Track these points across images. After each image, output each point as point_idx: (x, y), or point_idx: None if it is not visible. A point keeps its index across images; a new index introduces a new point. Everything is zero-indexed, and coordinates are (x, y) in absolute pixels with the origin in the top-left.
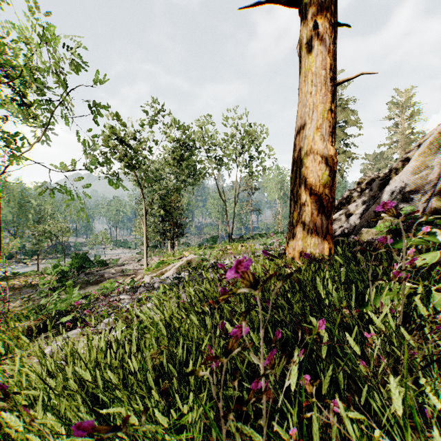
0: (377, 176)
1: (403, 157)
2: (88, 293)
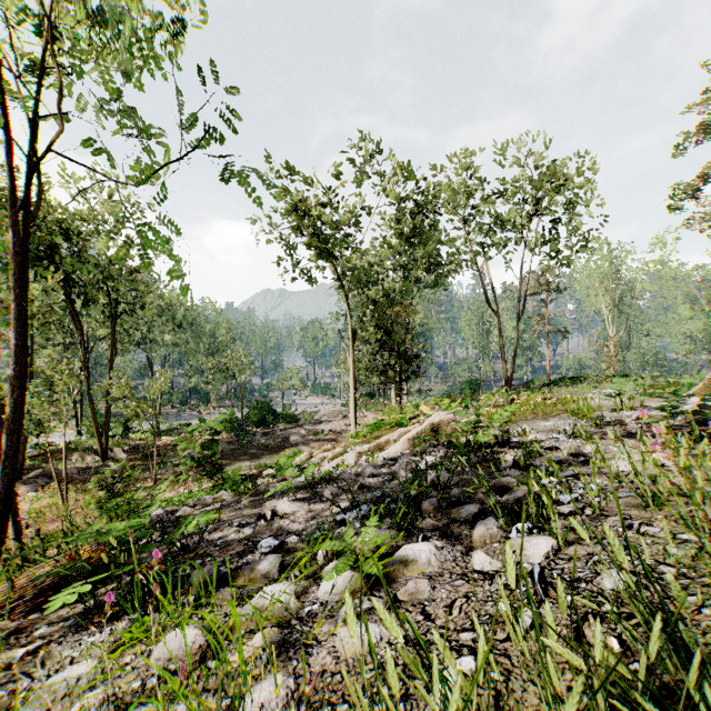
0: None
1: None
2: (254, 471)
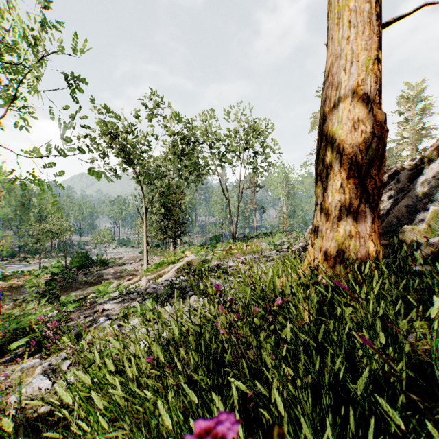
0: (401, 168)
1: (436, 143)
2: (81, 297)
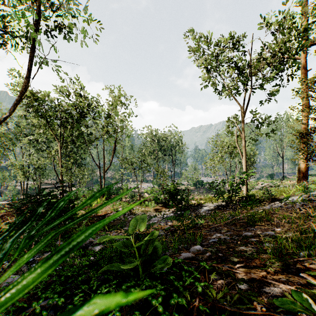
0: None
1: None
2: None
